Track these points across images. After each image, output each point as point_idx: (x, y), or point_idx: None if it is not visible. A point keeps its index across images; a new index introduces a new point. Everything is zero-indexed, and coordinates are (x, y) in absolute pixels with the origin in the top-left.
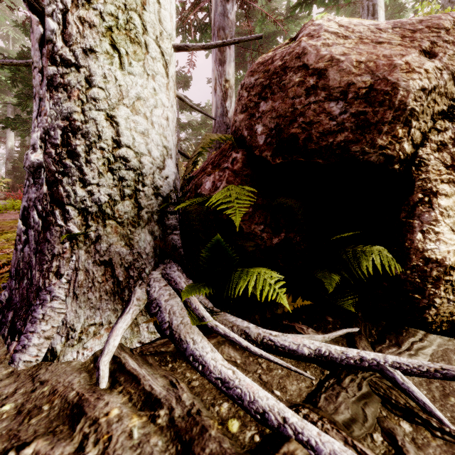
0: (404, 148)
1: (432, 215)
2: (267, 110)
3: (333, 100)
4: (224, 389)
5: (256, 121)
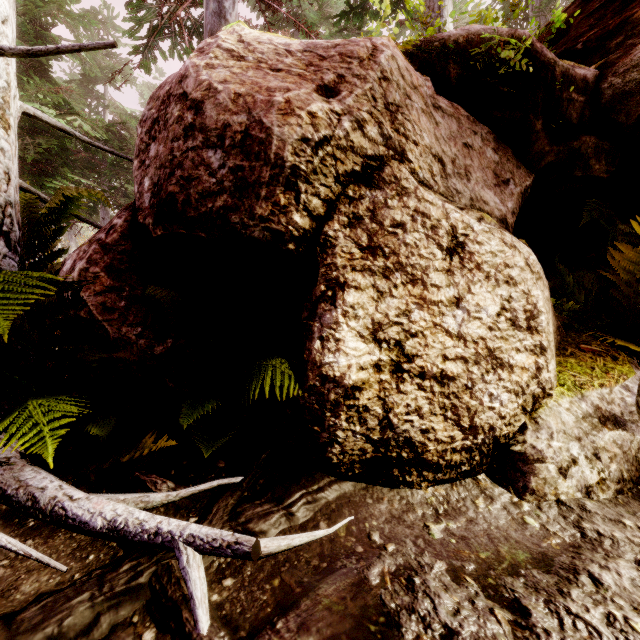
0: (295, 222)
1: (334, 316)
2: (154, 156)
3: (211, 147)
4: None
5: (145, 172)
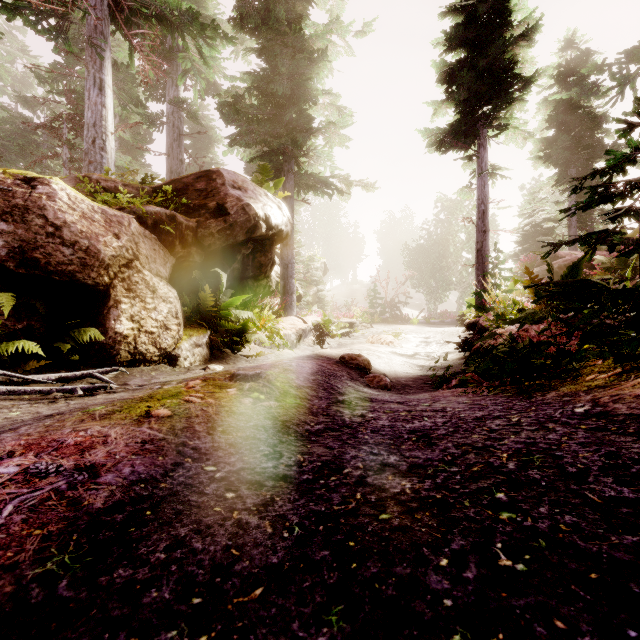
0: (106, 280)
1: (119, 312)
2: (10, 232)
3: (66, 246)
4: (13, 393)
5: None
